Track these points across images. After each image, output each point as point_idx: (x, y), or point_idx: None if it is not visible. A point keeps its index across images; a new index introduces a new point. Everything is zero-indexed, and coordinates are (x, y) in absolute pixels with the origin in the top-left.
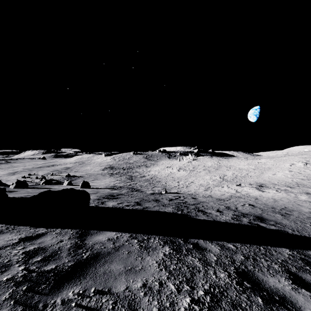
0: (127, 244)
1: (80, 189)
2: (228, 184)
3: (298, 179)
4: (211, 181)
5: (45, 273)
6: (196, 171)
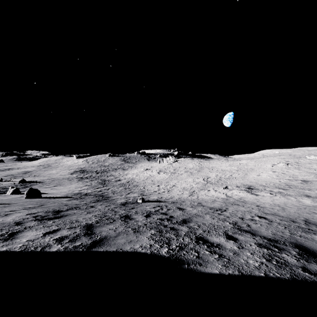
0: None
1: (24, 199)
2: (213, 187)
3: (285, 179)
4: (195, 184)
5: None
6: (177, 173)
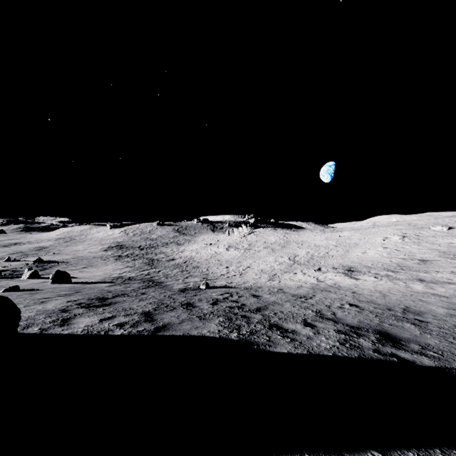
0: None
1: (49, 285)
2: (302, 269)
3: (398, 258)
4: (277, 265)
5: None
6: (254, 250)
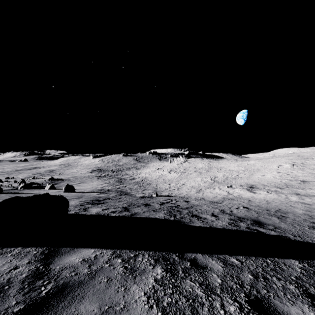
0: (107, 266)
1: (63, 193)
2: (219, 186)
3: (286, 179)
4: (202, 183)
5: None
6: (187, 173)
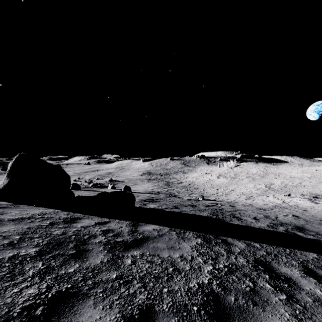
0: (168, 234)
1: None
2: (274, 194)
3: None
4: (255, 190)
5: (117, 242)
6: (238, 178)
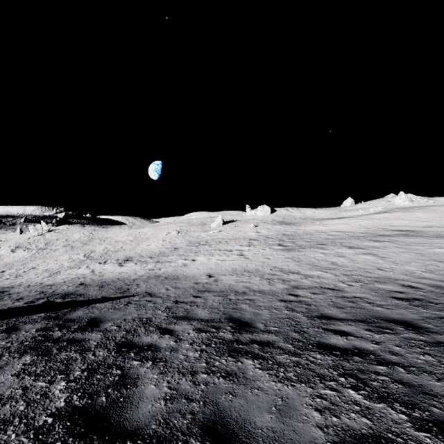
0: None
1: None
2: (90, 264)
3: (165, 248)
4: (68, 263)
5: None
6: (50, 249)
